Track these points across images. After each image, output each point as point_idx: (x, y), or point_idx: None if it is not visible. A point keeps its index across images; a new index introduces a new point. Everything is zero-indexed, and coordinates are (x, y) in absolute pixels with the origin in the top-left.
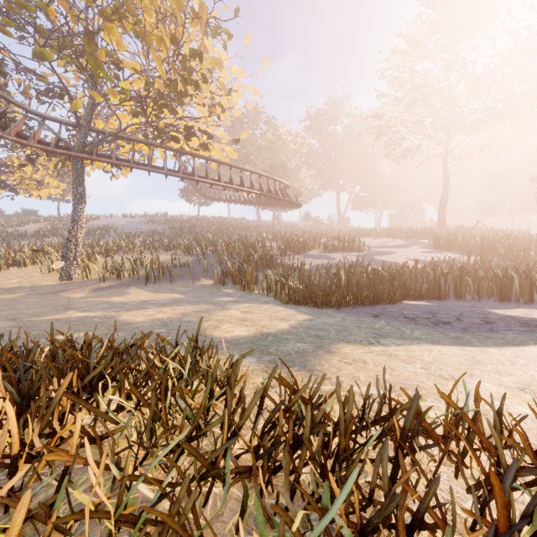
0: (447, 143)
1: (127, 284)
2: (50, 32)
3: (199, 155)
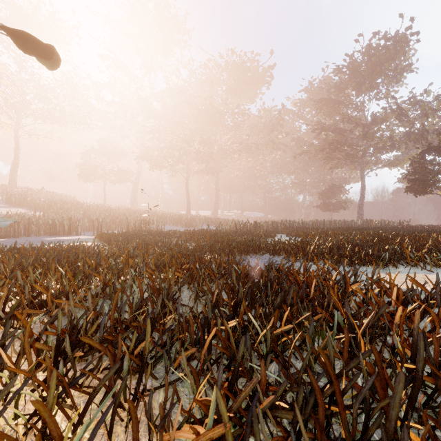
0: (19, 120)
1: None
2: None
3: None
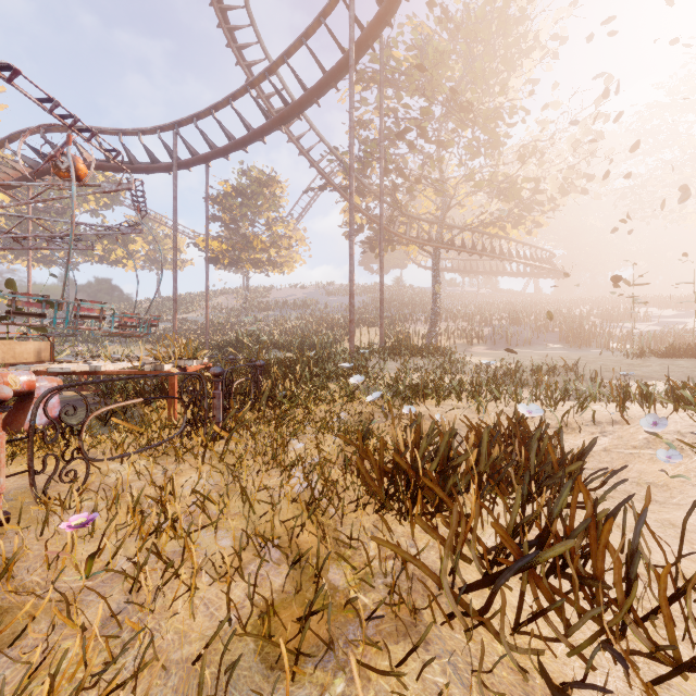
0: None
1: (498, 347)
2: (427, 153)
3: (506, 238)
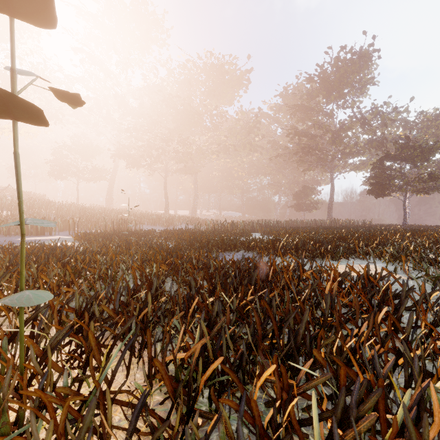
0: None
1: None
2: None
3: None
